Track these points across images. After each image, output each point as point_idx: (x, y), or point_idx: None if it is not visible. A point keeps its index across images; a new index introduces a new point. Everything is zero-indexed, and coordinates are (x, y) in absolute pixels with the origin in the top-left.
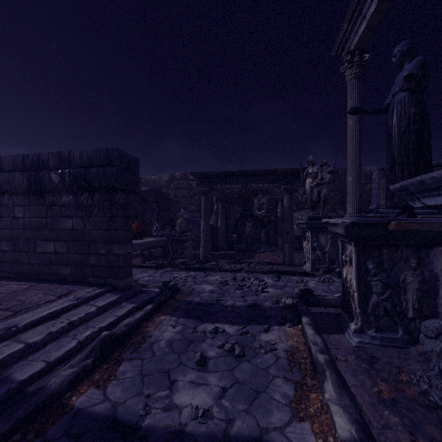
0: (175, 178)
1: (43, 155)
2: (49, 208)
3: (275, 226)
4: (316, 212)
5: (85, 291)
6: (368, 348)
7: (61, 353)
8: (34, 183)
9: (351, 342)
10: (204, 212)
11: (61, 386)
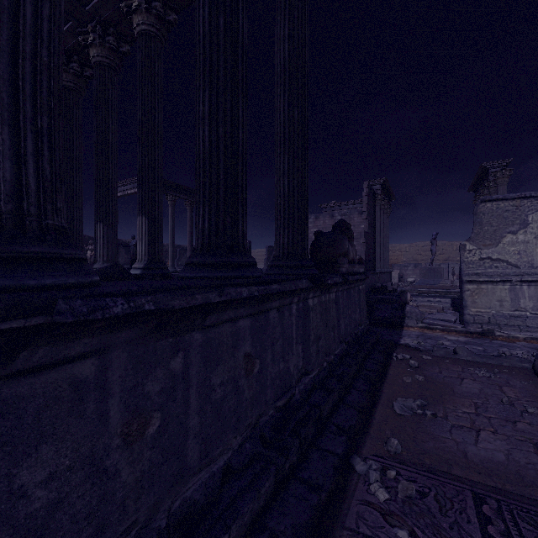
0: None
1: None
2: None
3: None
4: None
5: None
6: None
7: None
8: None
9: None
10: None
11: None
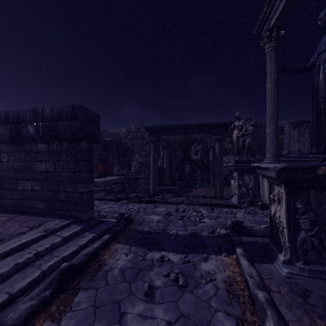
0: (131, 131)
1: (21, 111)
2: (27, 154)
3: (208, 168)
4: (241, 157)
5: (54, 223)
6: (297, 279)
7: (24, 284)
8: (15, 134)
9: (281, 273)
10: (153, 157)
11: (16, 322)
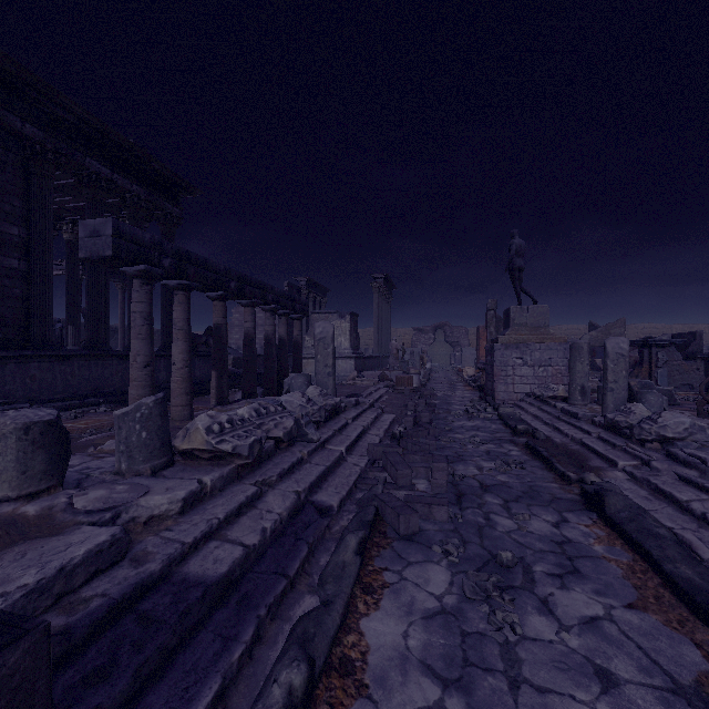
0: None
1: None
2: None
3: None
4: None
5: None
6: None
7: None
8: None
9: None
10: None
11: None
